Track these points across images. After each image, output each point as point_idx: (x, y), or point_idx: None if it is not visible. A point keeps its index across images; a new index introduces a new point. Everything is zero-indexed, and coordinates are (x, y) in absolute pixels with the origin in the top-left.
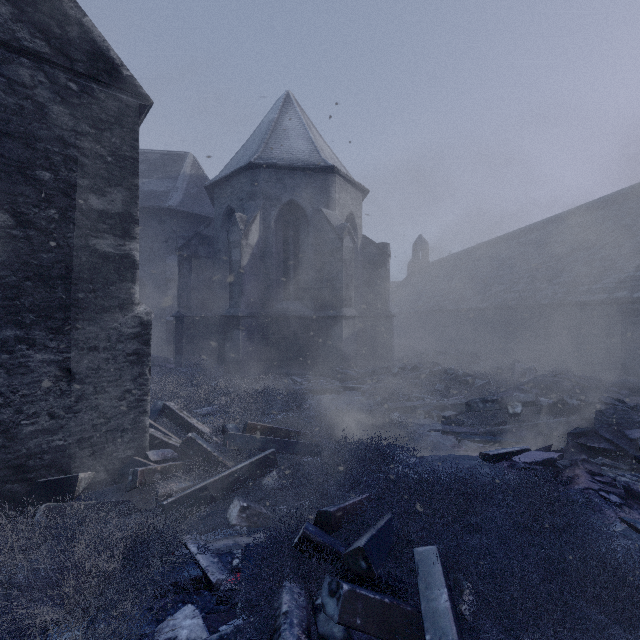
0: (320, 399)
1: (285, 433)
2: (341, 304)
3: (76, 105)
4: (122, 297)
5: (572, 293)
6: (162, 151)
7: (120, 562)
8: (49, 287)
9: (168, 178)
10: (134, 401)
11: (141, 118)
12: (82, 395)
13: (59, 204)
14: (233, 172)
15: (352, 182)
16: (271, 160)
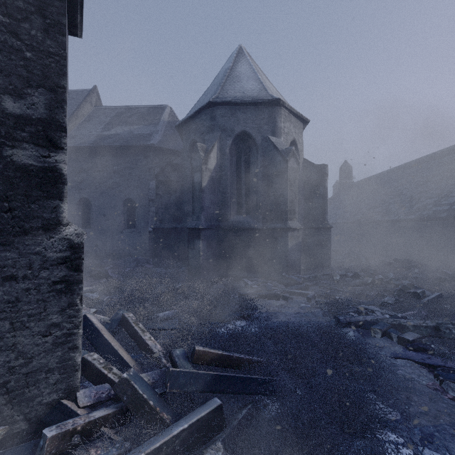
0: (269, 305)
1: (236, 361)
2: (286, 218)
3: None
4: (47, 217)
5: None
6: (149, 106)
7: None
8: None
9: (152, 124)
10: (62, 336)
11: (78, 20)
12: None
13: None
14: (196, 111)
15: (295, 113)
16: (226, 98)
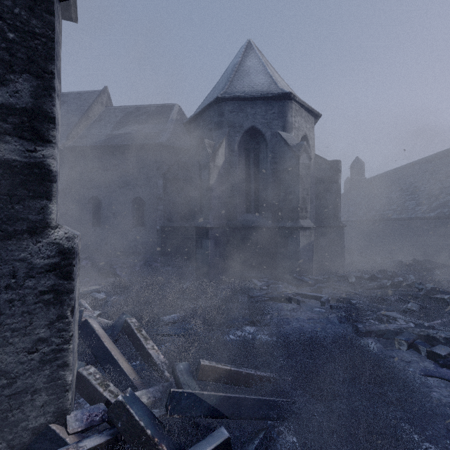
0: (280, 309)
1: (245, 377)
2: (298, 216)
3: None
4: (33, 218)
5: None
6: (157, 105)
7: None
8: None
9: (160, 123)
10: (50, 352)
11: (71, 1)
12: None
13: None
14: (204, 108)
15: (306, 107)
16: (235, 93)
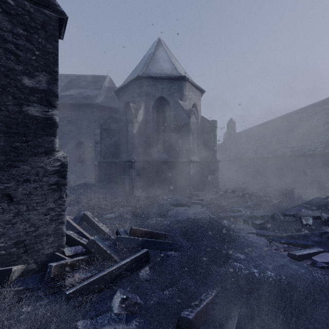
0: (177, 209)
1: (156, 235)
2: (189, 154)
3: (13, 15)
4: (47, 146)
5: (328, 147)
6: (94, 75)
7: None
8: None
9: (96, 89)
10: (55, 215)
11: (62, 30)
12: (18, 212)
13: (1, 82)
14: (129, 82)
15: (195, 86)
16: (150, 74)
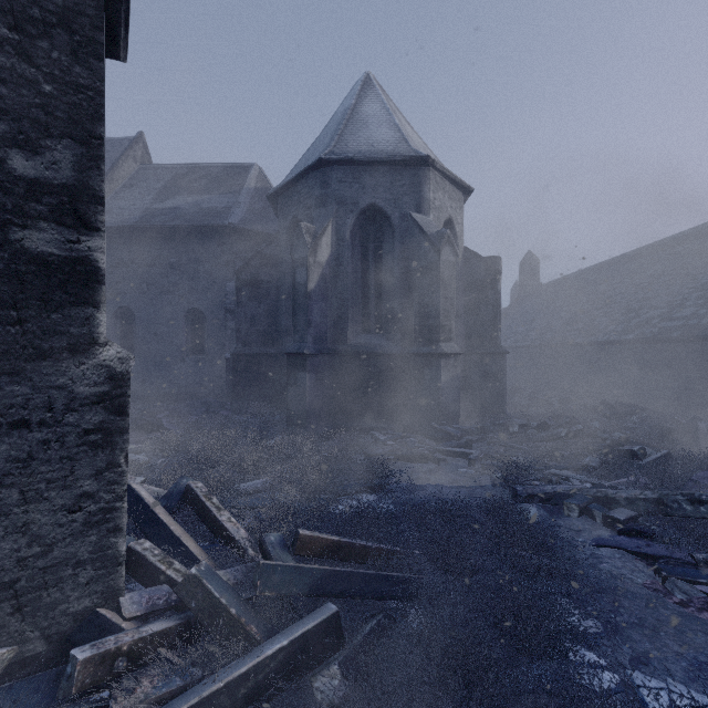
0: (411, 470)
1: (360, 551)
2: (438, 337)
3: None
4: (75, 332)
5: None
6: (225, 164)
7: None
8: None
9: (230, 193)
10: (98, 512)
11: (121, 36)
12: None
13: None
14: (299, 174)
15: (451, 178)
16: (346, 154)
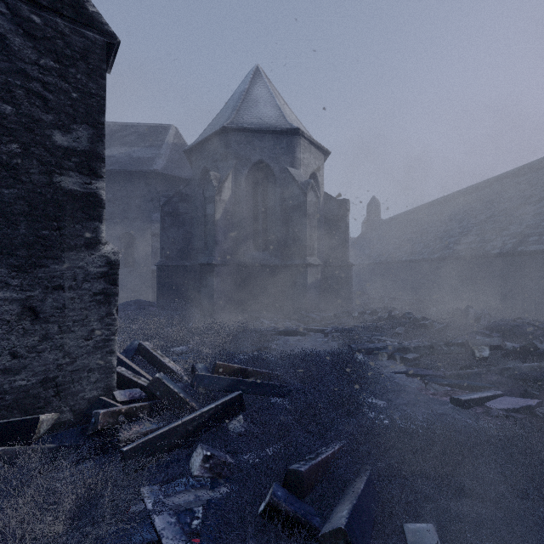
0: (286, 340)
1: (253, 373)
2: (305, 253)
3: (39, 38)
4: (88, 236)
5: (522, 243)
6: (149, 124)
7: (66, 522)
8: (11, 223)
9: (154, 146)
10: (101, 341)
11: (110, 60)
12: (46, 334)
13: (21, 139)
14: (208, 136)
15: (315, 144)
16: (242, 124)
